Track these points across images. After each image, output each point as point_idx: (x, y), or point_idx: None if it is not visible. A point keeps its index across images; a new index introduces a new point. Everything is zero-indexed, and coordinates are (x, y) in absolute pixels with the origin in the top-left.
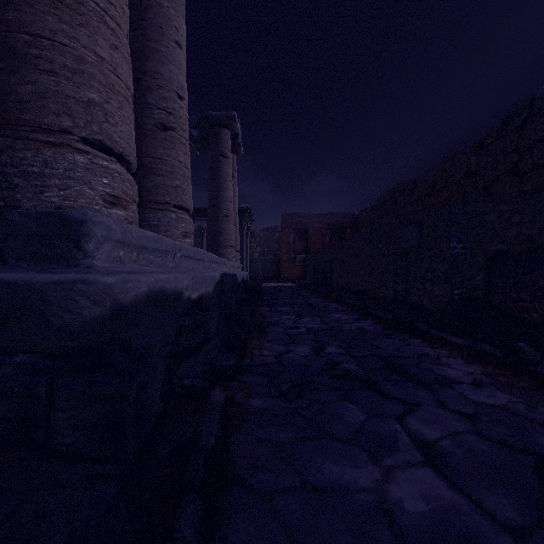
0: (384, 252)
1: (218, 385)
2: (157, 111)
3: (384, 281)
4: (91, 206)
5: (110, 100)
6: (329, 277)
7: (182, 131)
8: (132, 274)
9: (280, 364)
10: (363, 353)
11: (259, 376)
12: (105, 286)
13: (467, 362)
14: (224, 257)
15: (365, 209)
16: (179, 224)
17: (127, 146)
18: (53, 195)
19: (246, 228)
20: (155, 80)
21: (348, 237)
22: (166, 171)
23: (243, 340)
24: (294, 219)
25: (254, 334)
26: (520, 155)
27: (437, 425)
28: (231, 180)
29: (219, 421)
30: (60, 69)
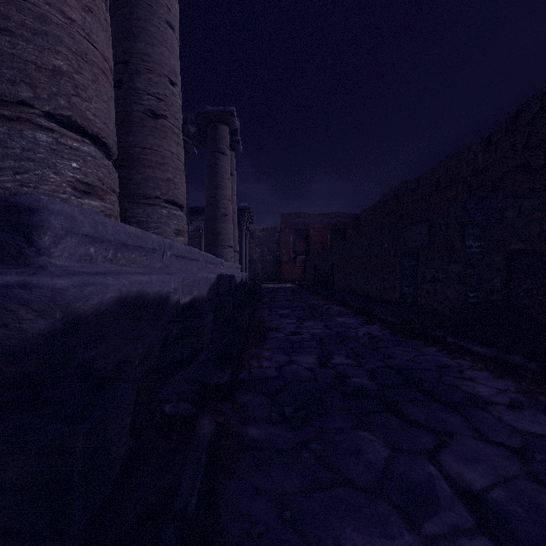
0: (390, 251)
1: (209, 408)
2: (146, 97)
3: (390, 283)
4: (56, 195)
5: (82, 71)
6: (330, 278)
7: (174, 119)
8: (98, 275)
9: (281, 378)
10: (375, 364)
11: (258, 395)
12: (53, 291)
13: (496, 376)
14: (222, 258)
15: (366, 209)
16: (171, 221)
17: (104, 127)
18: (8, 179)
19: (245, 228)
20: (145, 63)
21: (349, 237)
22: (156, 162)
23: (240, 349)
24: (294, 219)
25: (253, 341)
26: (531, 151)
27: (481, 465)
28: (229, 178)
29: (206, 464)
30: (17, 27)
